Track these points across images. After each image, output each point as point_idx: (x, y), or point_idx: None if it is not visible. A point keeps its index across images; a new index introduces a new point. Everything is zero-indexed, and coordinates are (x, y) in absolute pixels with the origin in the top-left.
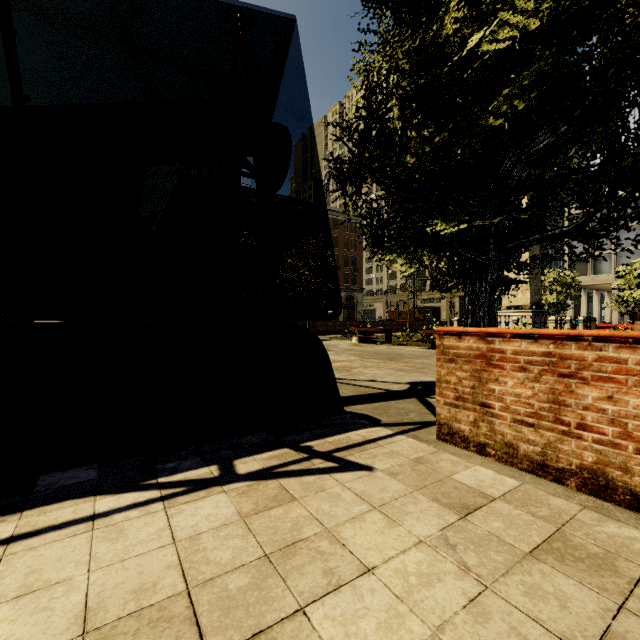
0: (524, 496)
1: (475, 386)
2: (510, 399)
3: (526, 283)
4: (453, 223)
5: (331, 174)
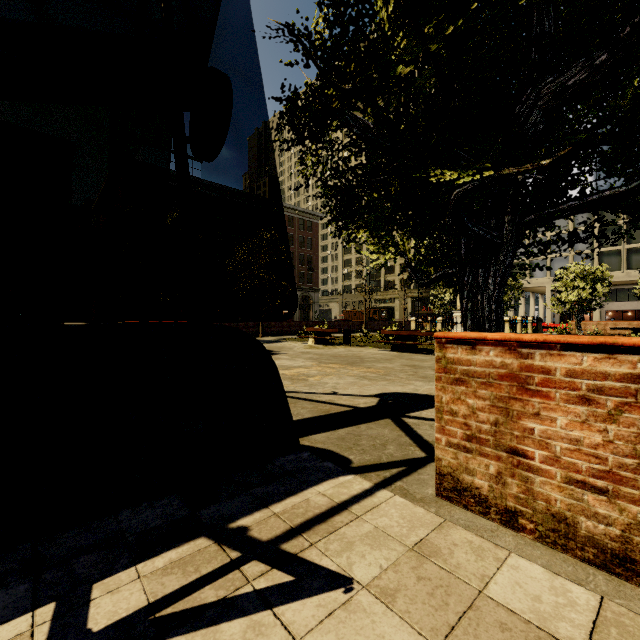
0: (625, 639)
1: (499, 422)
2: (561, 446)
3: (525, 275)
4: (470, 171)
5: (282, 118)
